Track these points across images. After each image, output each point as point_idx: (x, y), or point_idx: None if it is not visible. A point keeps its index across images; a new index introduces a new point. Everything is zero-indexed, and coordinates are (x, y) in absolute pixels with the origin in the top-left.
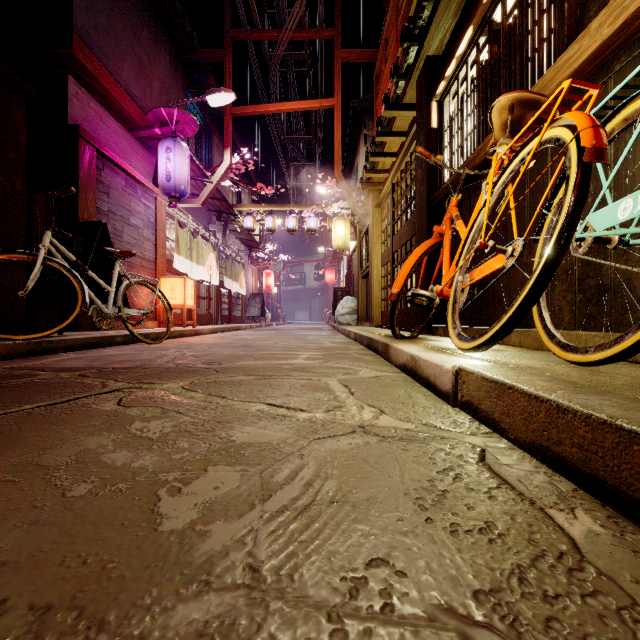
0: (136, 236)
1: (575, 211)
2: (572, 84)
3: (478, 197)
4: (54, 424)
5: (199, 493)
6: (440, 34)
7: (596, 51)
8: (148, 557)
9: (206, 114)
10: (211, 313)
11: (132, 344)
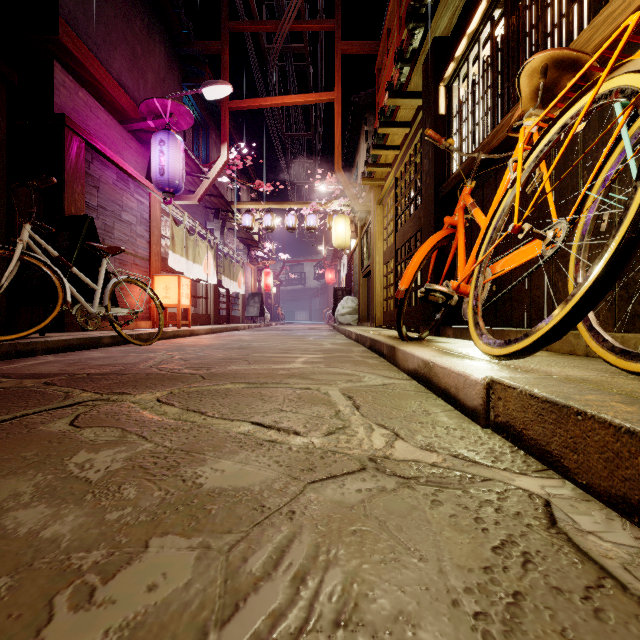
0: (128, 233)
1: None
2: None
3: (492, 186)
4: None
5: (121, 601)
6: (449, 12)
7: None
8: None
9: (203, 109)
10: (208, 313)
11: (121, 345)
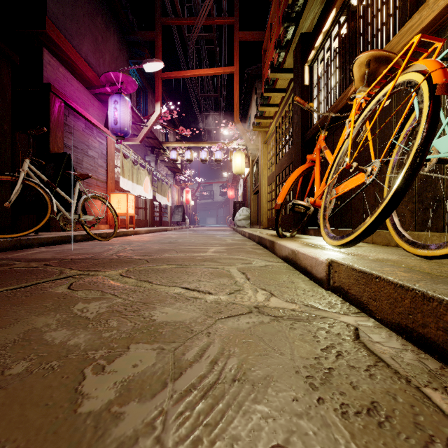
0: (93, 164)
1: (429, 135)
2: (421, 38)
3: (339, 134)
4: (14, 305)
5: (120, 371)
6: (311, 16)
7: (433, 19)
8: (62, 444)
9: (143, 78)
10: (147, 219)
11: (89, 241)
